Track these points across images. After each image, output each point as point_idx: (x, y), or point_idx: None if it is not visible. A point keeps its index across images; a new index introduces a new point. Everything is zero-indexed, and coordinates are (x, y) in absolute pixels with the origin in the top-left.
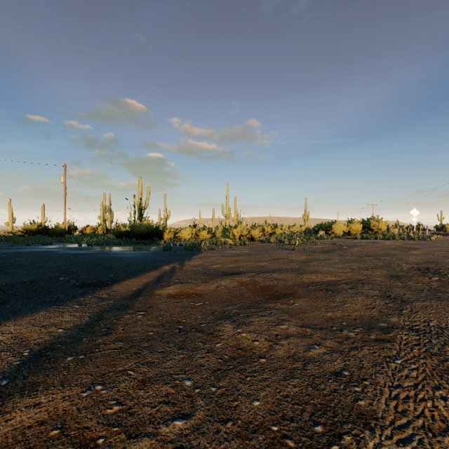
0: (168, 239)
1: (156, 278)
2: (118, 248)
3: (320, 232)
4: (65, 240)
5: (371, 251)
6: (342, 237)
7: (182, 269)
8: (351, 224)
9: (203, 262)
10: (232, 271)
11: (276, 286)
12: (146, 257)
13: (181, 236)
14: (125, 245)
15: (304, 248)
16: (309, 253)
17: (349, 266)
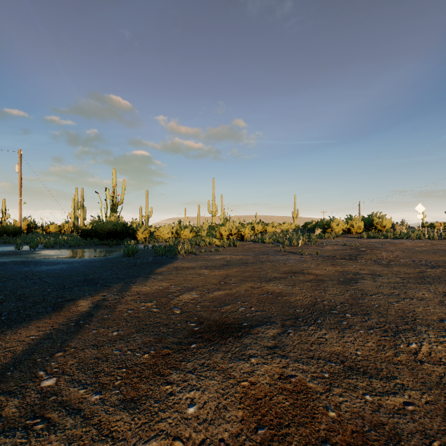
0: (141, 239)
1: (4, 360)
2: (70, 251)
3: (317, 230)
4: (15, 240)
5: (410, 256)
6: (343, 236)
7: (113, 310)
8: (352, 222)
9: (169, 284)
10: (221, 314)
11: (398, 443)
12: (79, 271)
13: (159, 235)
14: (85, 247)
15: (318, 251)
16: (330, 261)
17: (444, 294)
